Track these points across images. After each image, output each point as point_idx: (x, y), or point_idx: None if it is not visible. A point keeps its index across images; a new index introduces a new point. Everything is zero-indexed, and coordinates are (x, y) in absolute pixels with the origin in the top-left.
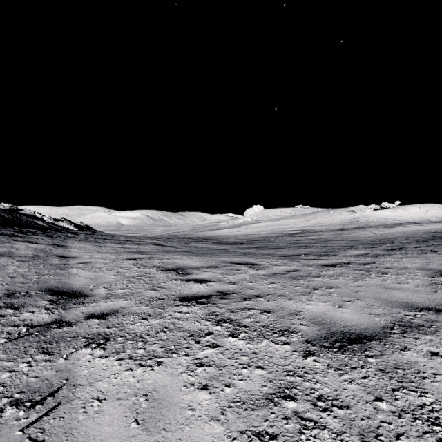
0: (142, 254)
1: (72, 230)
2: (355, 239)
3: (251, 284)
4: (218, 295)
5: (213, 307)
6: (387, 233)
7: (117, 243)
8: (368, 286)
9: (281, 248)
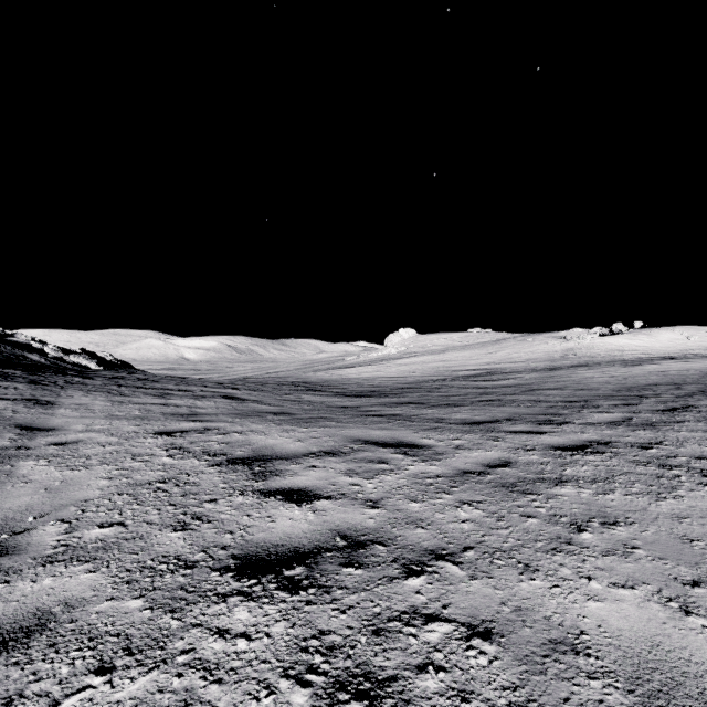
0: (192, 421)
1: (91, 370)
2: (583, 388)
3: (415, 506)
4: (338, 551)
5: (323, 608)
6: (635, 376)
7: (156, 395)
8: (704, 520)
9: (456, 404)
